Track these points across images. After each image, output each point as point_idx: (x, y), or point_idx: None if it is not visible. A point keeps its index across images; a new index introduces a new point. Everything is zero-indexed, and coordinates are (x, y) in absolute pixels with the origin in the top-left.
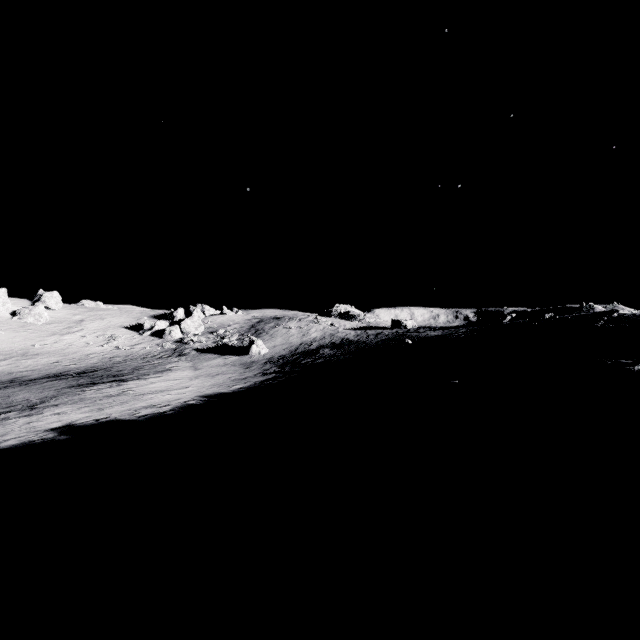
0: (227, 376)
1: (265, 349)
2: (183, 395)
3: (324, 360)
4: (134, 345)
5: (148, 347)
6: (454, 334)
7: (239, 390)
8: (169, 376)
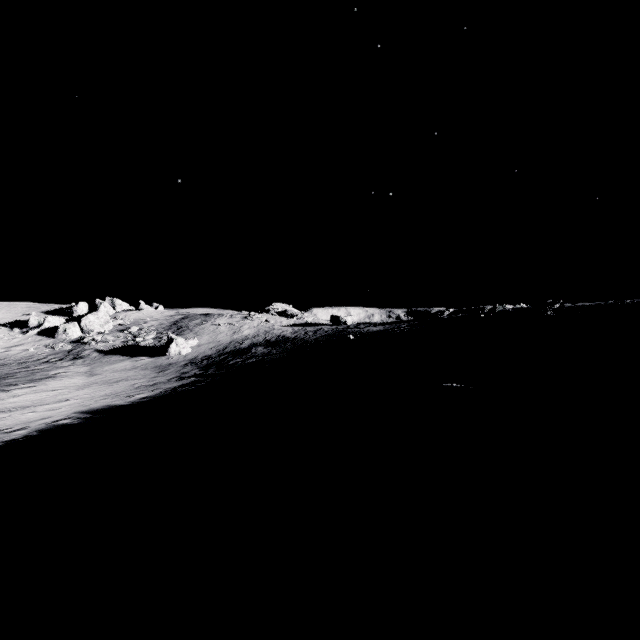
0: (131, 382)
1: (187, 349)
2: (55, 412)
3: (256, 360)
4: (11, 347)
5: (31, 349)
6: (397, 329)
7: (141, 401)
8: (47, 385)
